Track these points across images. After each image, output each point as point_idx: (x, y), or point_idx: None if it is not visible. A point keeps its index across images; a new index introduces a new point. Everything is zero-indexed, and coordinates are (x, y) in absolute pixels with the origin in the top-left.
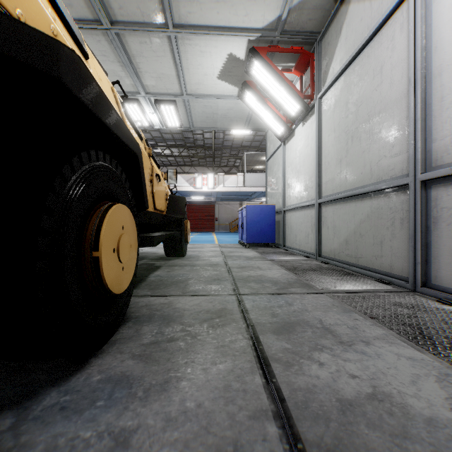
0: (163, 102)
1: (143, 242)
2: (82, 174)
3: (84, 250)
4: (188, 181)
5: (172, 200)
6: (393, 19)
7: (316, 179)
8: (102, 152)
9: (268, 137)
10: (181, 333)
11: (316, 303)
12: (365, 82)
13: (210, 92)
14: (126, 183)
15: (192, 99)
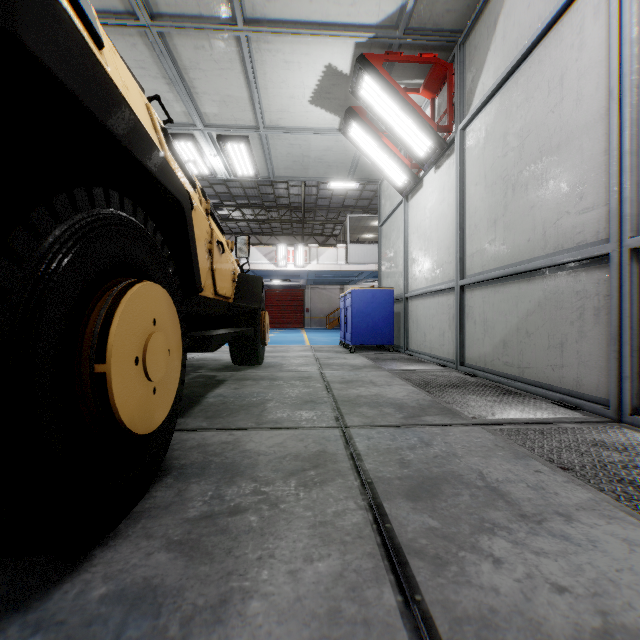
0: (230, 138)
1: (194, 345)
2: (74, 227)
3: (80, 361)
4: (267, 255)
5: (243, 282)
6: (582, 1)
7: (456, 250)
8: (116, 194)
9: (382, 191)
10: (252, 498)
11: (469, 442)
12: (535, 101)
13: (299, 123)
14: (164, 250)
15: (272, 135)
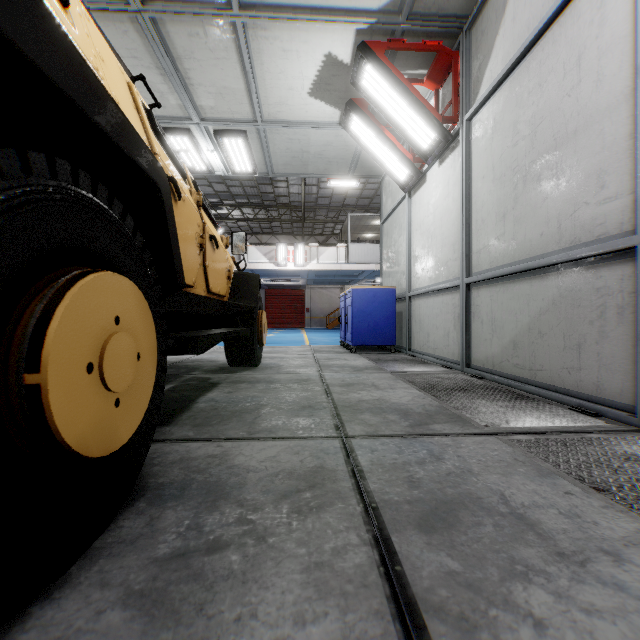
0: (227, 133)
1: (179, 346)
2: None
3: (9, 369)
4: (267, 255)
5: (239, 280)
6: None
7: (461, 247)
8: (67, 164)
9: (383, 187)
10: (236, 529)
11: (484, 455)
12: (548, 85)
13: (298, 117)
14: (137, 238)
15: (270, 129)
